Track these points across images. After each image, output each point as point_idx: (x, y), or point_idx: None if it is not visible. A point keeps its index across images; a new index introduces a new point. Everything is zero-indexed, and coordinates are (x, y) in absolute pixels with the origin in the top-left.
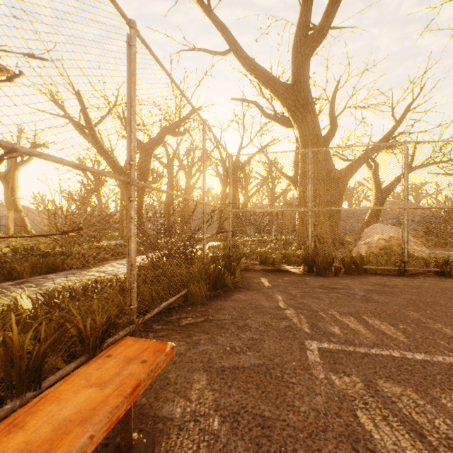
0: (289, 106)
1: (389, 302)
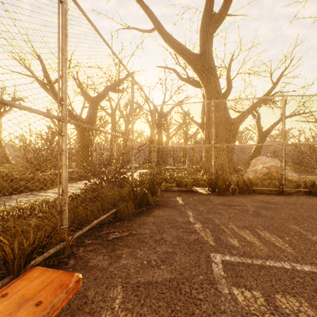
0: (197, 70)
1: (275, 217)
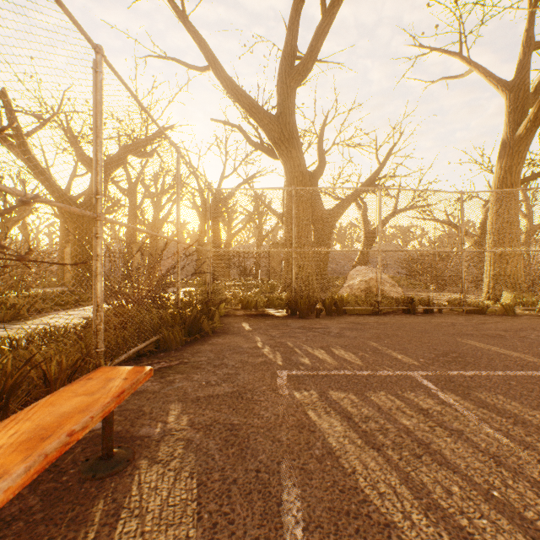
0: (274, 139)
1: (358, 336)
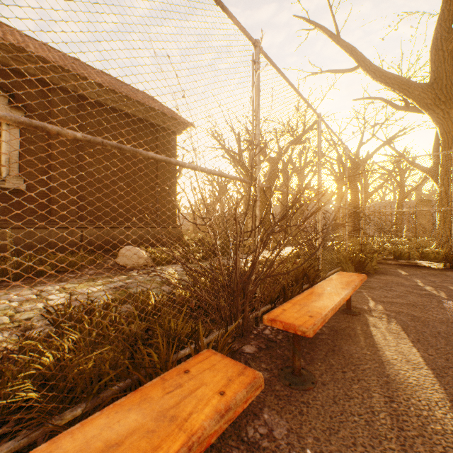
0: (426, 105)
1: None
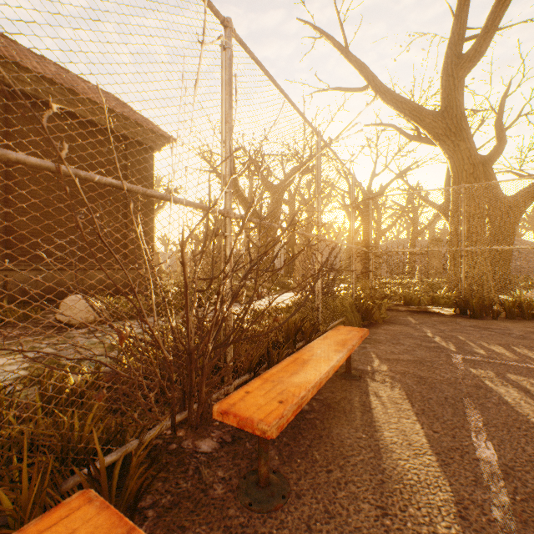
0: (437, 135)
1: None
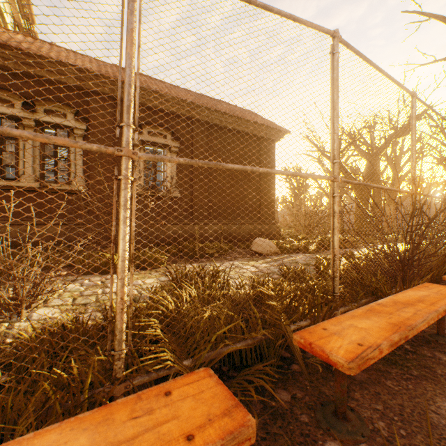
0: None
1: None
